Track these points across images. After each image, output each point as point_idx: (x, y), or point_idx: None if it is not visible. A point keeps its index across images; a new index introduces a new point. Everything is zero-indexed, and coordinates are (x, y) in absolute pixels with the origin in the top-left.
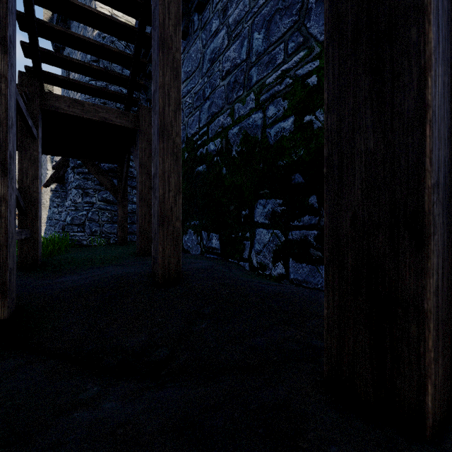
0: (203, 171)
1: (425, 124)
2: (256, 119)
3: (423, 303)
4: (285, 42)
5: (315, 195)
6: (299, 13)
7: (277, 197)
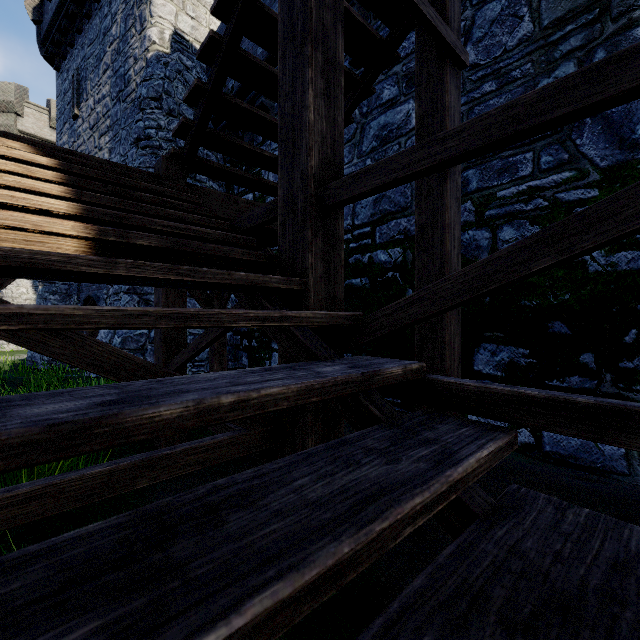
0: (363, 287)
1: None
2: (476, 237)
3: None
4: (535, 152)
5: (591, 354)
6: None
7: (519, 345)
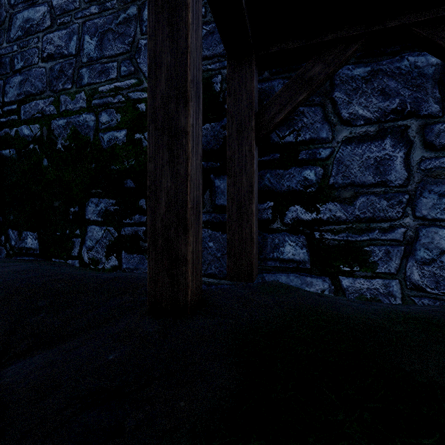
0: (11, 157)
1: (188, 182)
2: (87, 119)
3: (187, 257)
4: (118, 63)
5: (144, 199)
6: (131, 46)
7: (110, 197)
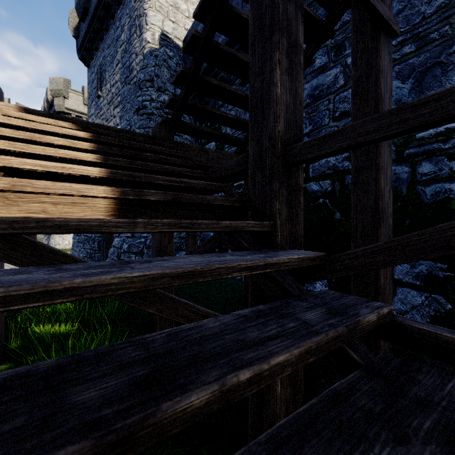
0: None
1: None
2: (397, 171)
3: None
4: None
5: None
6: None
7: (437, 260)
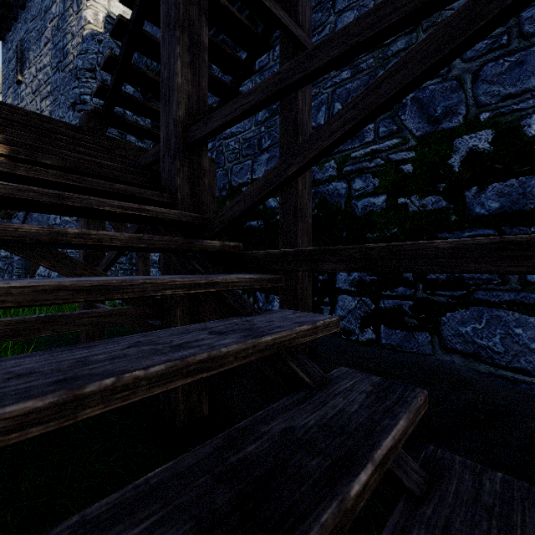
0: (259, 228)
1: None
2: (338, 187)
3: None
4: (376, 124)
5: None
6: None
7: None
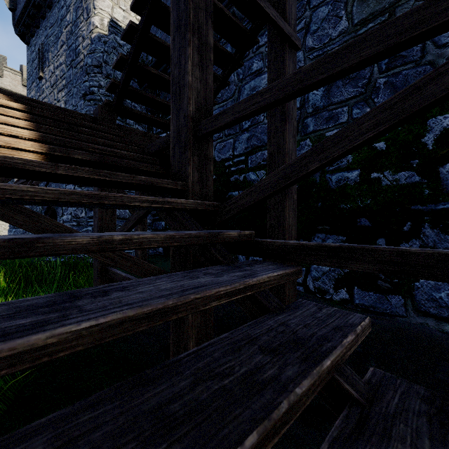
0: None
1: None
2: None
3: None
4: (349, 107)
5: (383, 239)
6: (365, 87)
7: (339, 234)
